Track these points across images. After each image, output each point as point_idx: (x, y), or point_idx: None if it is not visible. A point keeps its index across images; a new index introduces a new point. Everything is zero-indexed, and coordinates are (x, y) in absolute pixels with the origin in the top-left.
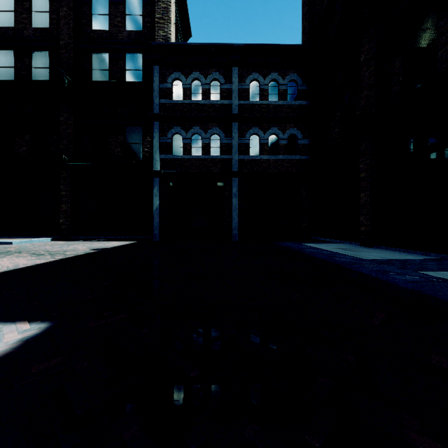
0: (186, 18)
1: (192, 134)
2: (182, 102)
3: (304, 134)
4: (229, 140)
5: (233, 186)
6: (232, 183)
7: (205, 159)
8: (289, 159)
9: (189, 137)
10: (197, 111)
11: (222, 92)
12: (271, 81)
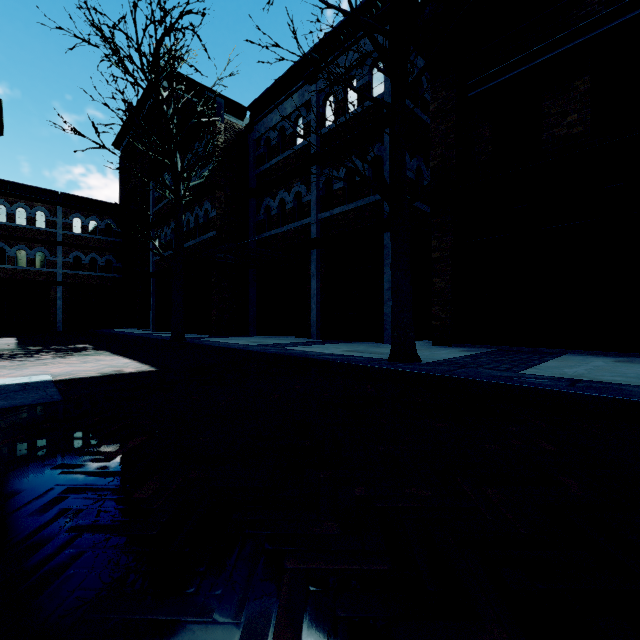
0: (0, 126)
1: (18, 249)
2: (7, 224)
3: (118, 260)
4: (54, 258)
5: (58, 292)
6: (57, 290)
7: (31, 270)
8: (106, 276)
9: (14, 252)
10: (23, 233)
11: (47, 222)
12: (92, 220)
